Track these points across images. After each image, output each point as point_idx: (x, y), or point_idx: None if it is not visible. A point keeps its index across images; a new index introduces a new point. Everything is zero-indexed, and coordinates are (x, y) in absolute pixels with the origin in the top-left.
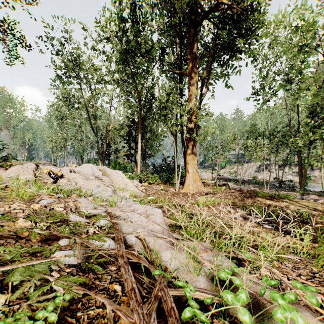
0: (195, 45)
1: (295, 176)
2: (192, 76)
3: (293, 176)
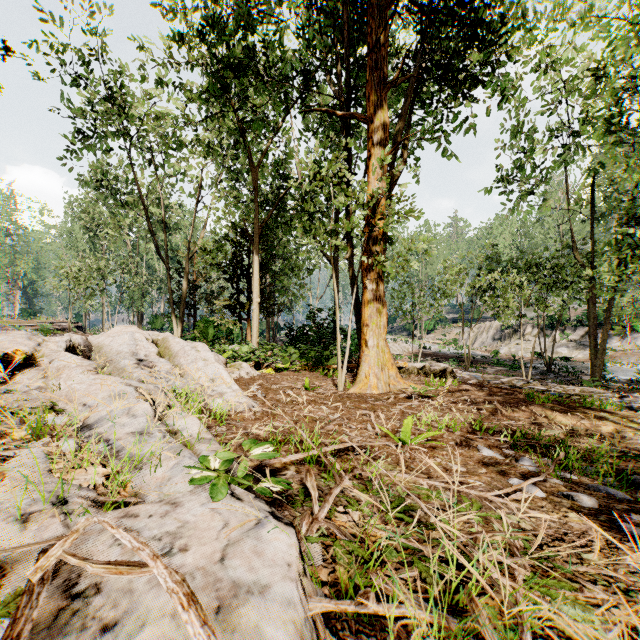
0: (383, 50)
1: (575, 349)
2: (375, 122)
3: (570, 350)
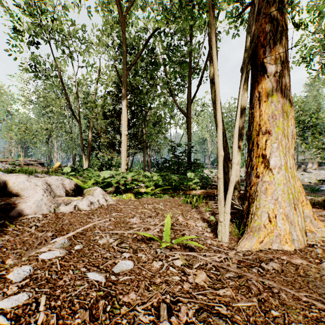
0: None
1: None
2: None
3: None
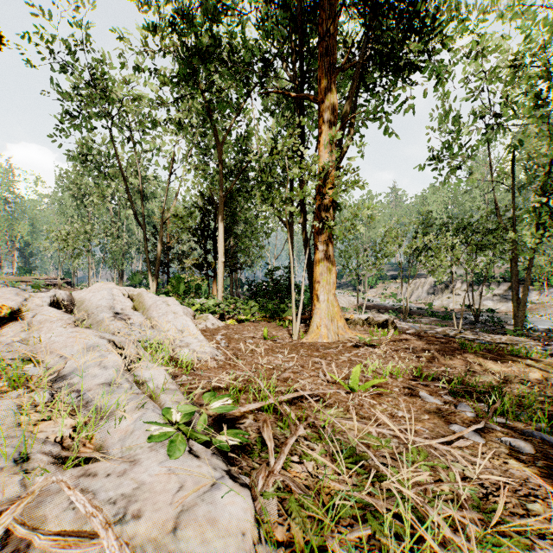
0: (333, 39)
1: (499, 302)
2: (325, 102)
3: (494, 303)
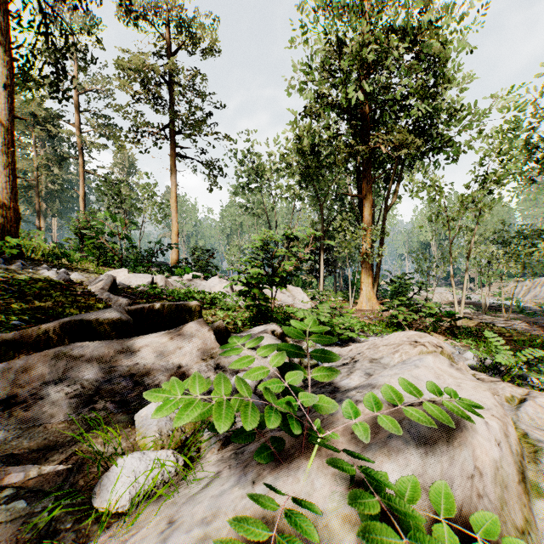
0: (369, 169)
1: None
2: (366, 198)
3: None
